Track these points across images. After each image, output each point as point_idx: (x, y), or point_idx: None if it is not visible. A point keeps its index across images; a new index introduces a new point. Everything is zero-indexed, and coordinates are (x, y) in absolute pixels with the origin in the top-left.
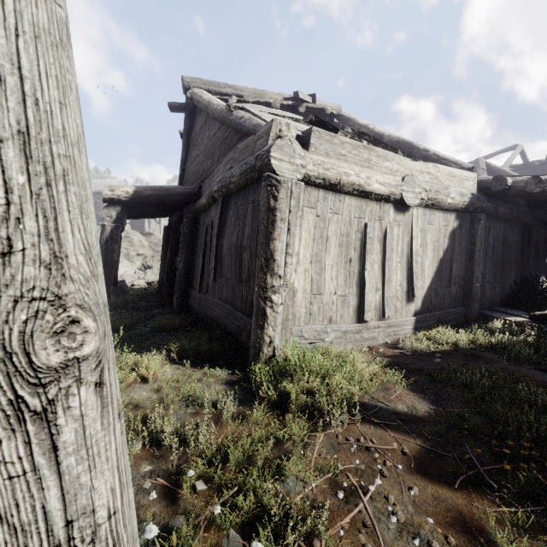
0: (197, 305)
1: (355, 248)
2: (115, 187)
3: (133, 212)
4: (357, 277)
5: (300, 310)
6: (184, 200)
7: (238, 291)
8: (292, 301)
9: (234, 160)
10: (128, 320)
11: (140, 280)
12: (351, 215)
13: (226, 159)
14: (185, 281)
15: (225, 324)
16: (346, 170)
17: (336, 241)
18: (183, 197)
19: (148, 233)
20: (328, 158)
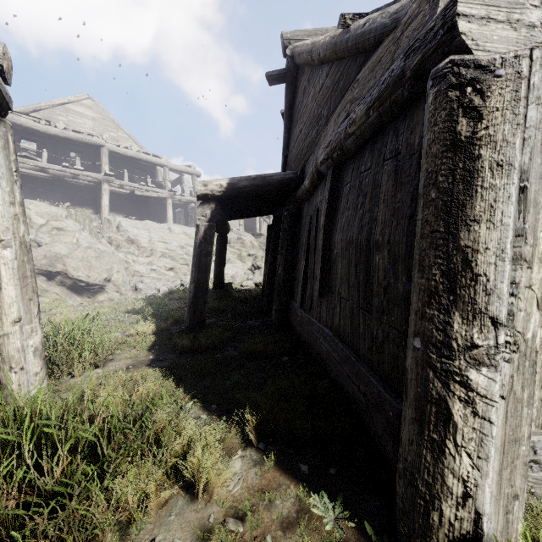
0: (298, 324)
1: None
2: (209, 181)
3: (234, 210)
4: None
5: None
6: (283, 189)
7: (361, 324)
8: (530, 387)
9: (352, 101)
10: (216, 338)
11: (248, 281)
12: None
13: (337, 110)
14: (284, 289)
15: (337, 374)
16: None
17: None
18: (282, 184)
19: (258, 234)
20: None
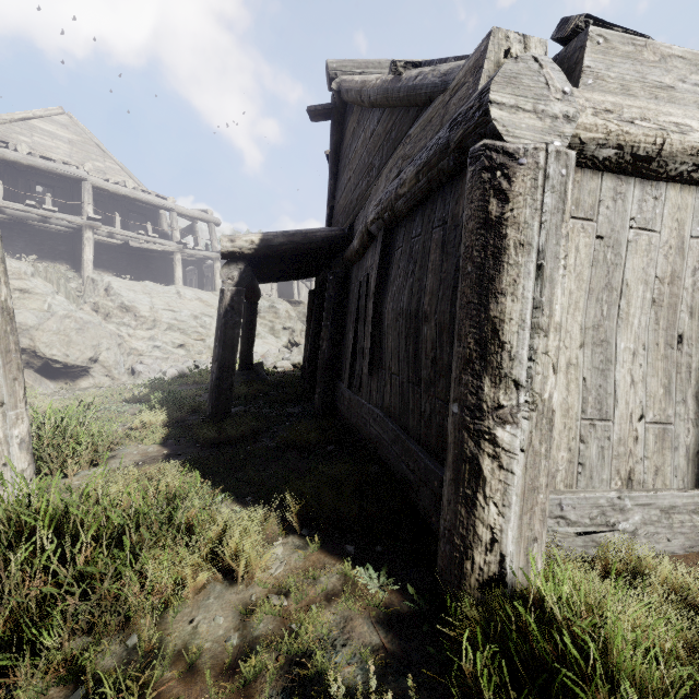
0: (346, 408)
1: (693, 309)
2: (236, 236)
3: (267, 272)
4: (698, 378)
5: (555, 455)
6: (329, 248)
7: (411, 399)
8: (547, 442)
9: (404, 158)
10: (247, 427)
11: (284, 361)
12: (684, 232)
13: (389, 164)
14: (330, 368)
15: (387, 456)
16: (679, 119)
17: (644, 294)
18: (327, 243)
19: (296, 302)
20: (628, 98)
